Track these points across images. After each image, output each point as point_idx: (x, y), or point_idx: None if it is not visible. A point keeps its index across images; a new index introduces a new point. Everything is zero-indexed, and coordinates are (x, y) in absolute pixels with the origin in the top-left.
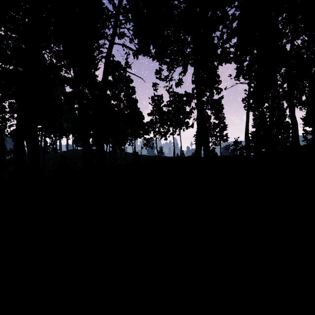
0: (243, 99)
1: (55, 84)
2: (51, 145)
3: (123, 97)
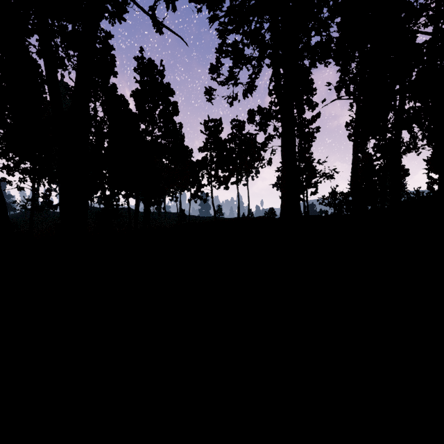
0: (348, 123)
1: (43, 91)
2: (45, 196)
3: (158, 117)
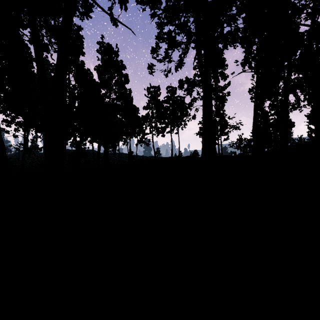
0: (250, 89)
1: (31, 66)
2: (33, 142)
3: (114, 85)
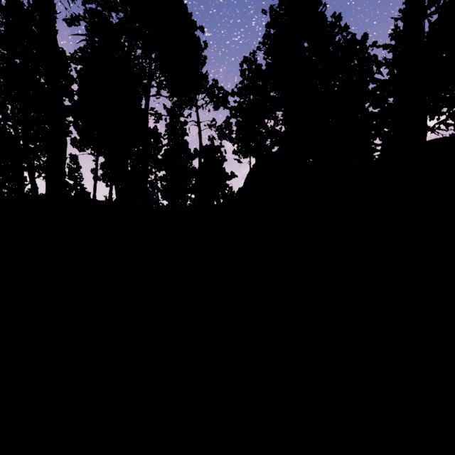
0: (93, 169)
1: None
2: None
3: None
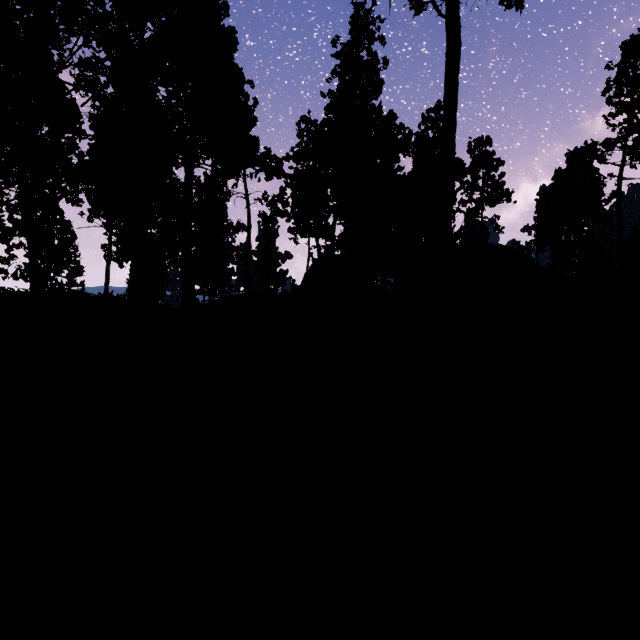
0: (104, 245)
1: None
2: None
3: None
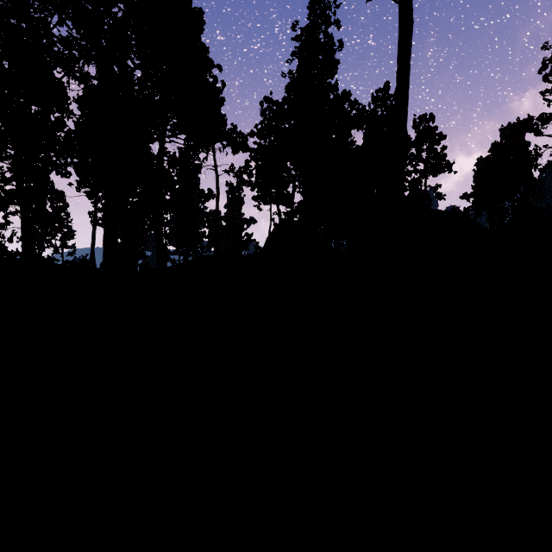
0: (90, 212)
1: None
2: None
3: None
